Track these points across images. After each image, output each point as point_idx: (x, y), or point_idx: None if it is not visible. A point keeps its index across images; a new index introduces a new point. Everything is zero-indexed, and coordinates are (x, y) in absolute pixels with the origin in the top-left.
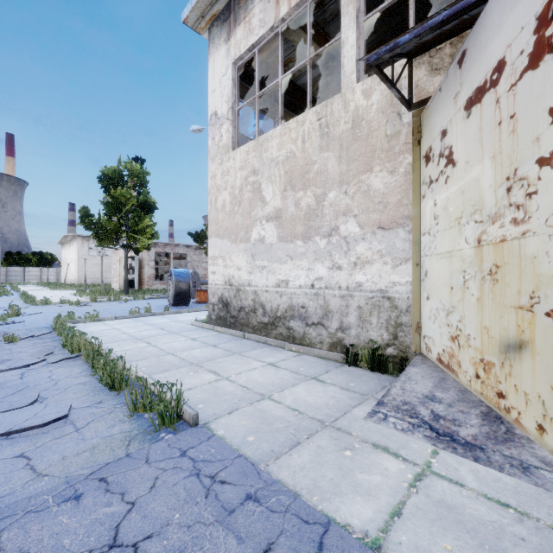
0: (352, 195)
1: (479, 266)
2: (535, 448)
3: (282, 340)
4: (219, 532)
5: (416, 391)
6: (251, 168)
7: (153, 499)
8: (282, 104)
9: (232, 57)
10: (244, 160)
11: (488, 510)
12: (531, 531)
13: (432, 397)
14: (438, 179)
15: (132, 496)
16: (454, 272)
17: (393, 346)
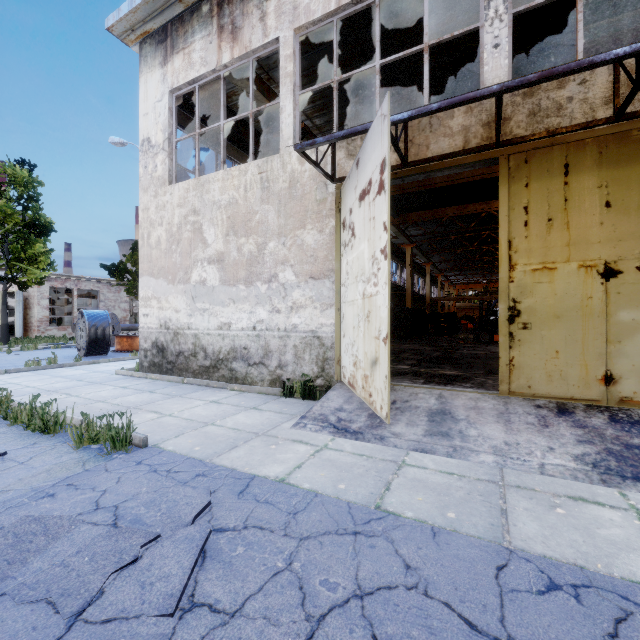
0: (289, 247)
1: (364, 312)
2: (391, 428)
3: (225, 382)
4: (179, 488)
5: (330, 407)
6: (191, 207)
7: (121, 486)
8: (224, 148)
9: (169, 85)
10: (184, 197)
11: (352, 458)
12: (370, 462)
13: (340, 409)
14: (348, 244)
15: (102, 488)
16: (355, 316)
17: (321, 377)
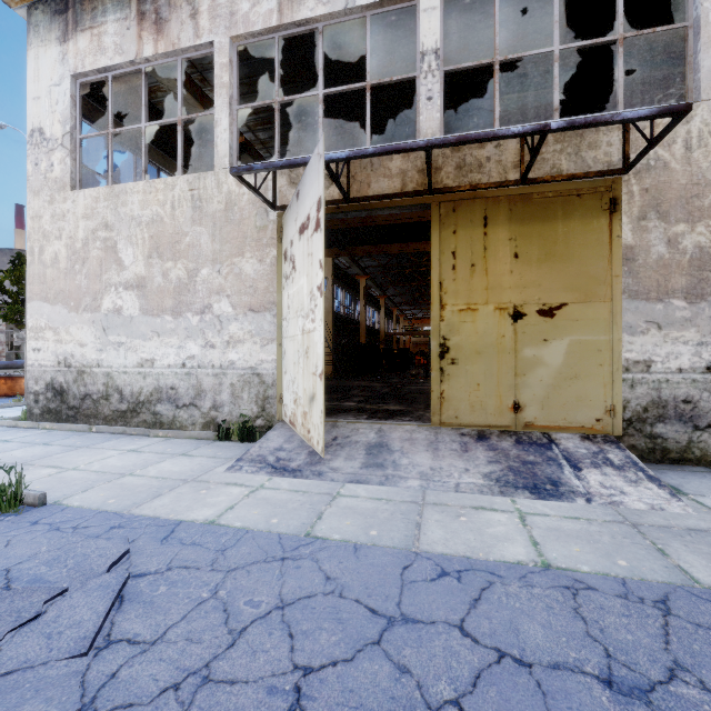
0: (225, 276)
1: (303, 348)
2: (330, 464)
3: (147, 428)
4: (90, 541)
5: (270, 447)
6: (101, 221)
7: (12, 549)
8: (146, 155)
9: (71, 68)
10: (92, 207)
11: (288, 495)
12: (306, 497)
13: (280, 449)
14: (290, 277)
15: None
16: (296, 352)
17: (262, 417)
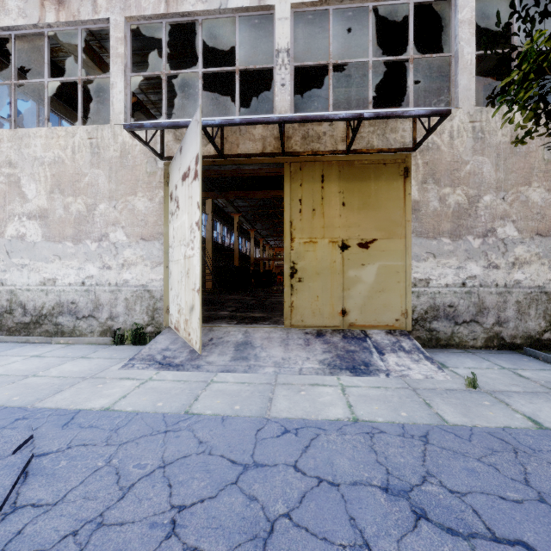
0: (120, 210)
1: (185, 269)
2: (207, 359)
3: (49, 337)
4: None
5: (158, 348)
6: (5, 159)
7: None
8: (48, 105)
9: None
10: None
11: (172, 384)
12: (186, 385)
13: (167, 349)
14: (175, 214)
15: None
16: (179, 272)
17: (152, 325)
